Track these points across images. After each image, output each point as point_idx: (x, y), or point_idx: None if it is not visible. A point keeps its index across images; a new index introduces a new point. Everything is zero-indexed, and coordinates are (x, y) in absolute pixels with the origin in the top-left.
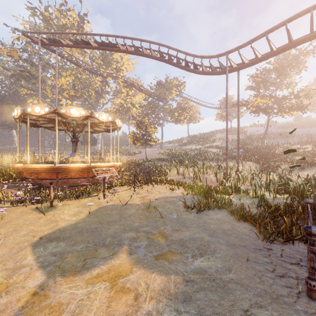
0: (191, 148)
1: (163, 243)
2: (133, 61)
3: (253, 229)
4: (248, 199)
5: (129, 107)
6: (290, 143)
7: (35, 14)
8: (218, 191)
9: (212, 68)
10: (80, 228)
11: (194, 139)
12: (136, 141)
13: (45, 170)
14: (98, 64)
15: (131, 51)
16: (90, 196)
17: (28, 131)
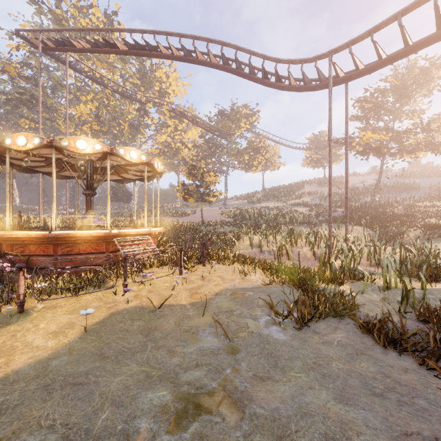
0: (268, 206)
1: (234, 426)
2: (184, 82)
3: (425, 375)
4: (375, 291)
5: (178, 148)
6: (414, 199)
7: (41, 11)
8: (324, 277)
9: (305, 80)
10: (52, 374)
11: (272, 194)
12: (188, 196)
13: (35, 241)
14: (133, 85)
15: (179, 55)
16: (101, 288)
17: (7, 177)
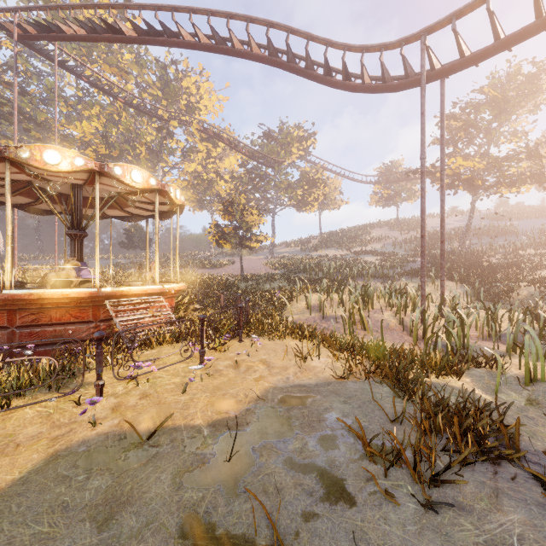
0: (328, 255)
1: None
2: (220, 96)
3: None
4: (512, 386)
5: (211, 180)
6: (515, 246)
7: None
8: (431, 365)
9: (385, 76)
10: None
11: (332, 240)
12: (223, 241)
13: None
14: (153, 97)
15: (208, 43)
16: (63, 388)
17: None
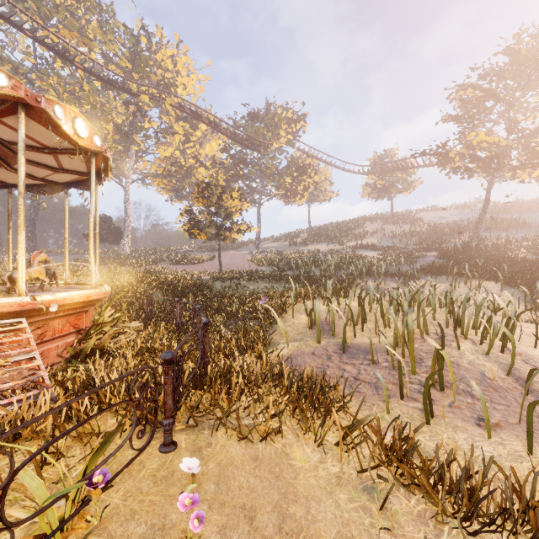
0: (319, 249)
1: None
2: (200, 75)
3: None
4: None
5: (190, 166)
6: (538, 239)
7: None
8: None
9: None
10: None
11: (322, 234)
12: (195, 230)
13: None
14: (121, 69)
15: None
16: None
17: None
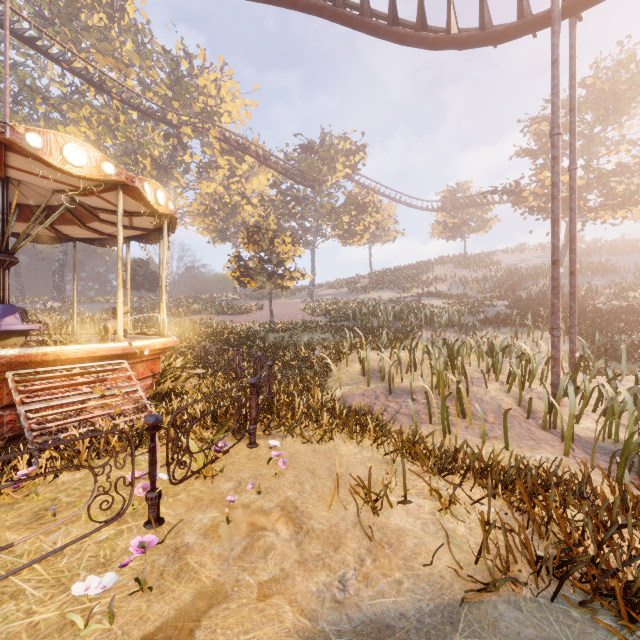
0: (381, 298)
1: None
2: (247, 100)
3: None
4: None
5: (235, 204)
6: (622, 286)
7: None
8: None
9: (485, 17)
10: None
11: (385, 279)
12: (245, 279)
13: None
14: (160, 97)
15: None
16: None
17: None
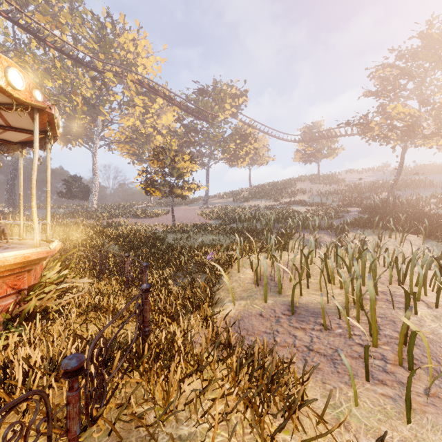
0: (259, 205)
1: None
2: (158, 57)
3: None
4: None
5: (149, 134)
6: None
7: None
8: None
9: None
10: None
11: (261, 192)
12: (151, 189)
13: None
14: (89, 49)
15: None
16: None
17: None
